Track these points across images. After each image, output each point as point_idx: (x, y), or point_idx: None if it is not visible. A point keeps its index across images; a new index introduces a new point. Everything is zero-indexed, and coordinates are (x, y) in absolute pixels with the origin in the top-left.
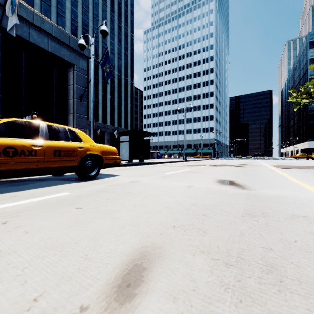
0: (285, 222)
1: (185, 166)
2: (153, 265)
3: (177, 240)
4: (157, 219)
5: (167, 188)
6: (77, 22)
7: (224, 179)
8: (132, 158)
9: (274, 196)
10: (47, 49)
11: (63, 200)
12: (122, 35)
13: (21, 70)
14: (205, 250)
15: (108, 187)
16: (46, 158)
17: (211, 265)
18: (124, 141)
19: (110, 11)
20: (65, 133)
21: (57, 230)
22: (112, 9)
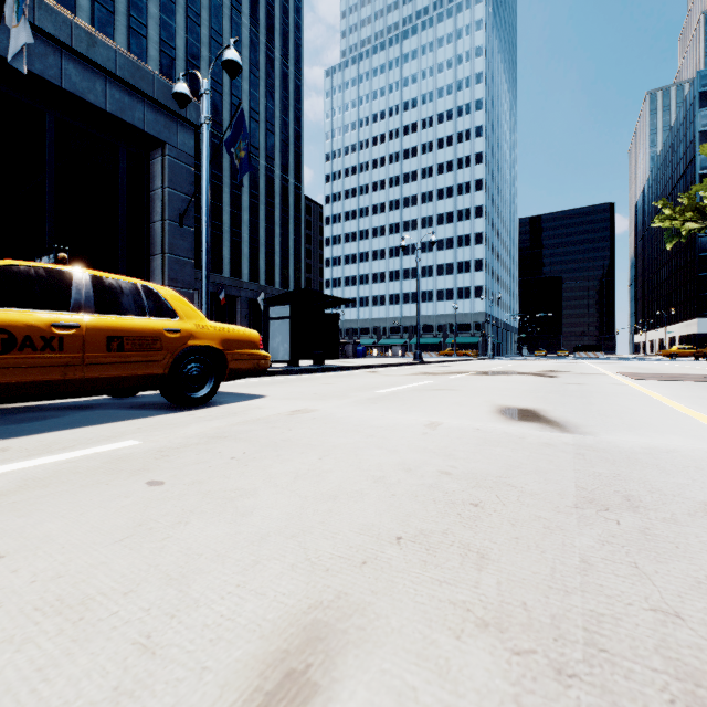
0: (692, 524)
1: (419, 374)
2: (341, 674)
3: (410, 584)
4: (353, 515)
5: (378, 429)
6: (174, 49)
7: (515, 407)
8: (298, 357)
9: (643, 452)
10: (103, 107)
11: (119, 461)
12: (276, 79)
13: (42, 155)
14: (490, 619)
15: (236, 427)
16: (88, 357)
17: (514, 674)
18: (279, 317)
19: (248, 23)
20: (134, 296)
21: (83, 551)
22: (254, 19)
